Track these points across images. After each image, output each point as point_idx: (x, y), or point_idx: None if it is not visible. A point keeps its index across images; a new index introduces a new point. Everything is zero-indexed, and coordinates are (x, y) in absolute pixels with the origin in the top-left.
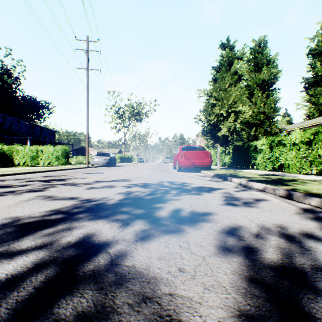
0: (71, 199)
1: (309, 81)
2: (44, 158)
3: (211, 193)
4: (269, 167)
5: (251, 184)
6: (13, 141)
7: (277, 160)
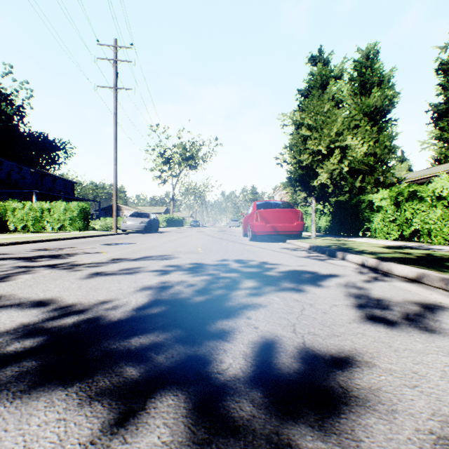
0: (32, 308)
1: (440, 109)
2: (52, 220)
3: (322, 287)
4: (395, 234)
5: (388, 266)
6: (12, 196)
7: (408, 224)
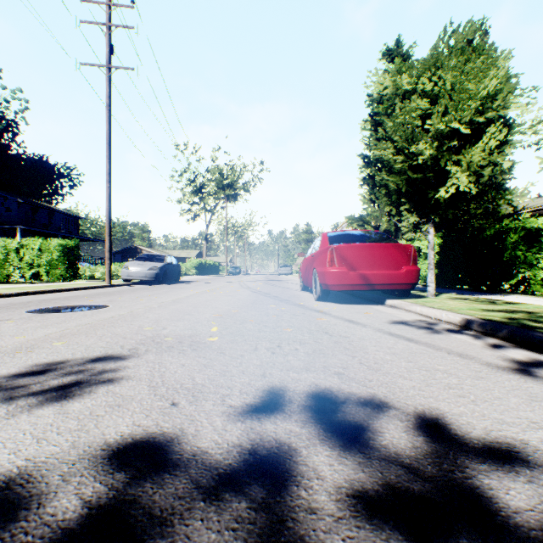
0: None
1: None
2: (21, 265)
3: None
4: None
5: None
6: None
7: None
